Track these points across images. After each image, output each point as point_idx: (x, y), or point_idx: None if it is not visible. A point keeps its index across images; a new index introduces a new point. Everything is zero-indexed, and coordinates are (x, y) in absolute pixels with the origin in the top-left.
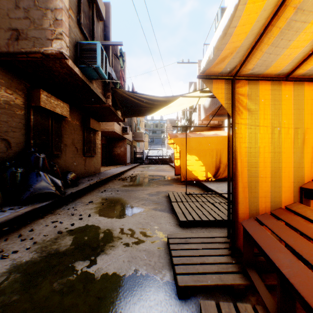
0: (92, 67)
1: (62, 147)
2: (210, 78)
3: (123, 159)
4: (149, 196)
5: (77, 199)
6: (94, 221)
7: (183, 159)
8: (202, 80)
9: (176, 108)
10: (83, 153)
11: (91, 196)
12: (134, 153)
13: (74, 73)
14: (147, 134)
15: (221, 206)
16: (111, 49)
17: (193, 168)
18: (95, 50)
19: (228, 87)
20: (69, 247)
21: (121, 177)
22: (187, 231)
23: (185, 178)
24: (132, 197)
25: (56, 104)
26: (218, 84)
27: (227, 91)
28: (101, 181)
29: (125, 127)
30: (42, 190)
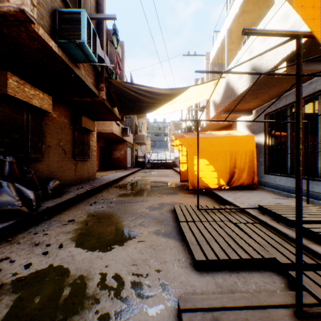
0: (74, 42)
1: (45, 149)
2: None
3: (123, 163)
4: (150, 211)
5: (55, 216)
6: (65, 258)
7: (191, 163)
8: None
9: (182, 104)
10: (74, 157)
11: (75, 211)
12: (135, 157)
13: (50, 49)
14: (149, 137)
15: (250, 230)
16: (106, 35)
17: (203, 174)
18: (78, 20)
19: None
20: None
21: (118, 184)
22: (208, 279)
23: (193, 186)
24: (128, 212)
25: (33, 94)
26: None
27: None
28: (93, 190)
29: (125, 128)
30: (0, 206)
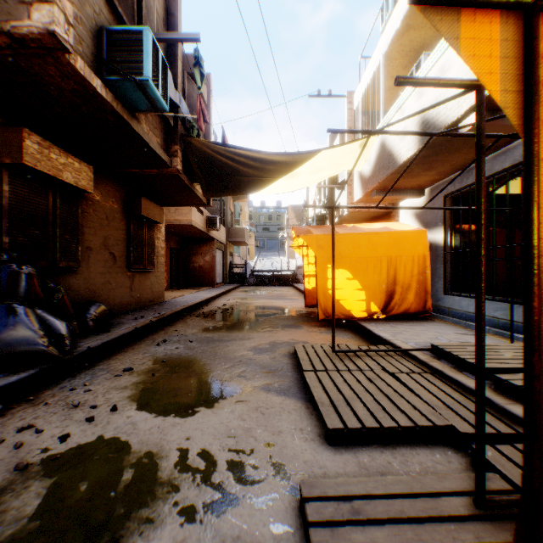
0: (132, 80)
1: (82, 253)
2: (454, 4)
3: (209, 277)
4: (255, 355)
5: (100, 362)
6: (121, 426)
7: (323, 276)
8: (423, 15)
9: (307, 179)
10: (128, 265)
11: (133, 355)
12: (230, 265)
13: (93, 91)
14: (253, 232)
15: (416, 383)
16: (182, 64)
17: (343, 294)
18: (139, 44)
19: (509, 39)
20: (25, 527)
21: (202, 311)
22: (346, 457)
23: (327, 314)
24: (220, 356)
25: (64, 163)
26: (477, 27)
27: (507, 51)
28: (161, 320)
29: (213, 218)
30: (15, 345)
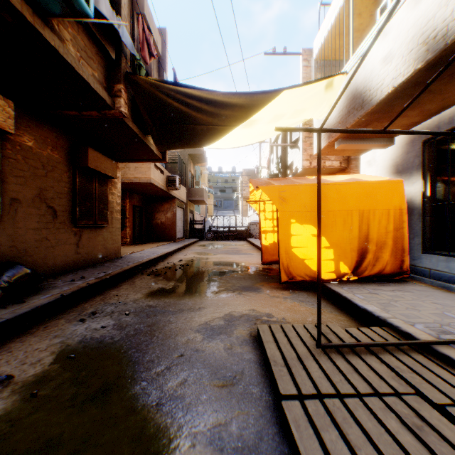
0: None
1: (4, 206)
2: None
3: (170, 232)
4: (205, 341)
5: None
6: None
7: (285, 232)
8: None
9: (265, 129)
10: (74, 221)
11: (36, 341)
12: (190, 222)
13: None
14: (212, 193)
15: None
16: (132, 4)
17: (308, 253)
18: None
19: None
20: None
21: (155, 268)
22: None
23: (290, 276)
24: (155, 344)
25: None
26: None
27: None
28: (104, 281)
29: (173, 177)
30: None
